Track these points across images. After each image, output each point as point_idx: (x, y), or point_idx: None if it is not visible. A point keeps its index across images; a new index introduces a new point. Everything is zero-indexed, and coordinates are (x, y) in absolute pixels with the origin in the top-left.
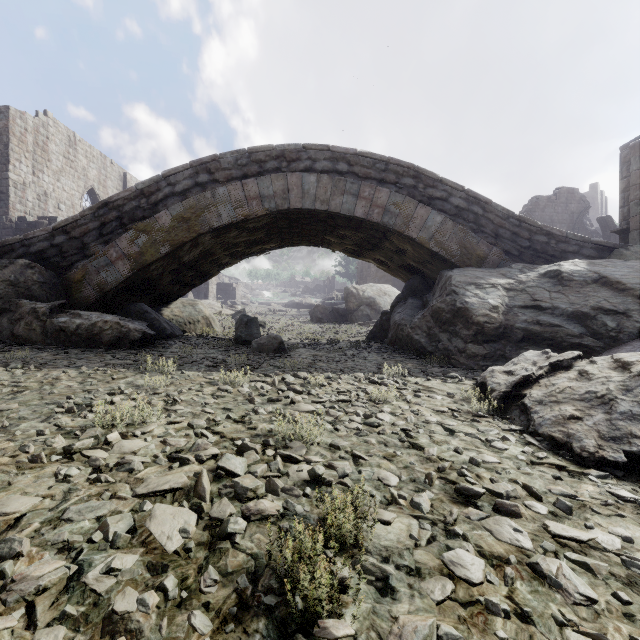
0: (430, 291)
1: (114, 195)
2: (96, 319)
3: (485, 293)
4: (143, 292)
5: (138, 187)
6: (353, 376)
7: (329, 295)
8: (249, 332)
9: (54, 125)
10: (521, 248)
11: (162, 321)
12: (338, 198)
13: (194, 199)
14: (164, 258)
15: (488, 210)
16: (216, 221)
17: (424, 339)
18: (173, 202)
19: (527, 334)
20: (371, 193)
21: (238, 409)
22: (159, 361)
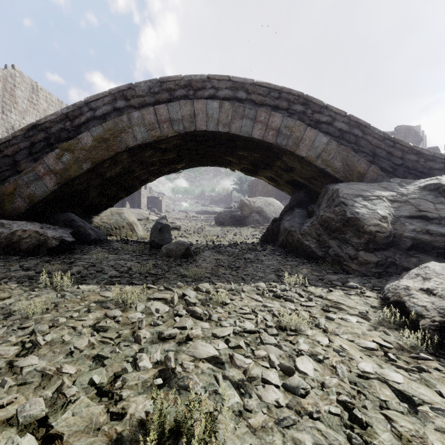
0: (313, 202)
1: (42, 118)
2: (16, 228)
3: (372, 204)
4: (74, 203)
5: (63, 111)
6: (255, 286)
7: (228, 205)
8: (162, 237)
9: (20, 76)
10: (395, 165)
11: (87, 228)
12: (238, 122)
13: (112, 122)
14: (86, 173)
15: (367, 133)
16: (131, 141)
17: (314, 245)
18: (94, 125)
19: (416, 243)
20: (266, 117)
21: (115, 357)
22: (62, 272)
